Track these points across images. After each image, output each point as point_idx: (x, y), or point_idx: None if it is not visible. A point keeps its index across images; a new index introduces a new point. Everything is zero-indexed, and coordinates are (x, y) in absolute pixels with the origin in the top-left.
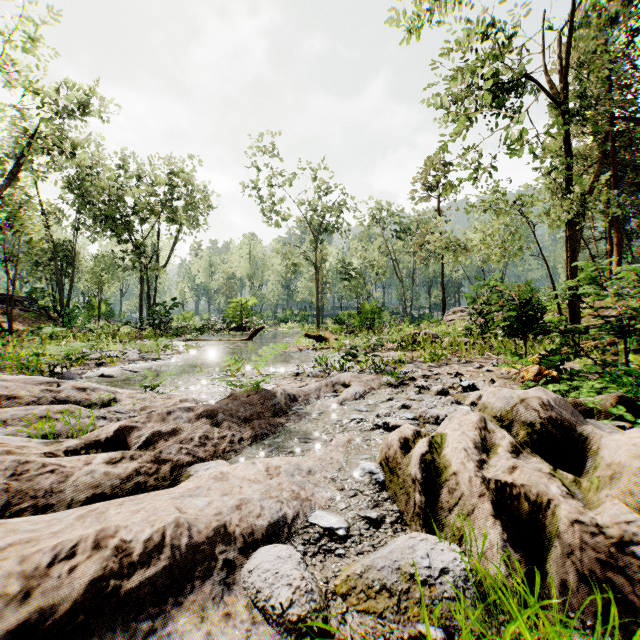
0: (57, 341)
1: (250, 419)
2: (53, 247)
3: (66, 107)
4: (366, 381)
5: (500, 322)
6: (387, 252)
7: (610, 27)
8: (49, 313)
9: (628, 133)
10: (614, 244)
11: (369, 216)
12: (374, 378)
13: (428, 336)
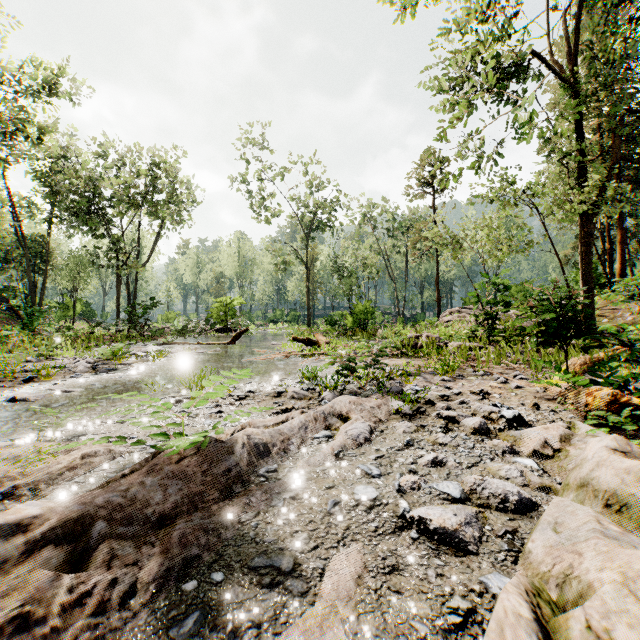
0: (9, 346)
1: (173, 513)
2: (24, 242)
3: (30, 86)
4: (370, 409)
5: (538, 327)
6: (379, 251)
7: (614, 14)
8: (19, 313)
9: (633, 125)
10: (618, 242)
11: (361, 214)
12: (380, 403)
13: (430, 340)
